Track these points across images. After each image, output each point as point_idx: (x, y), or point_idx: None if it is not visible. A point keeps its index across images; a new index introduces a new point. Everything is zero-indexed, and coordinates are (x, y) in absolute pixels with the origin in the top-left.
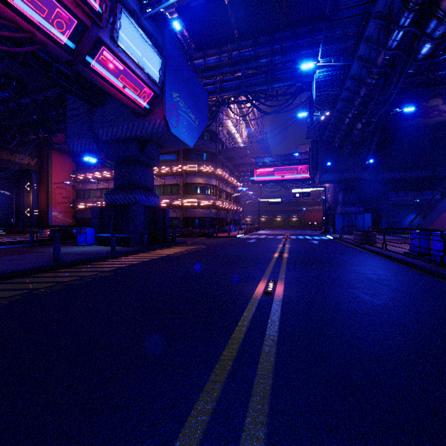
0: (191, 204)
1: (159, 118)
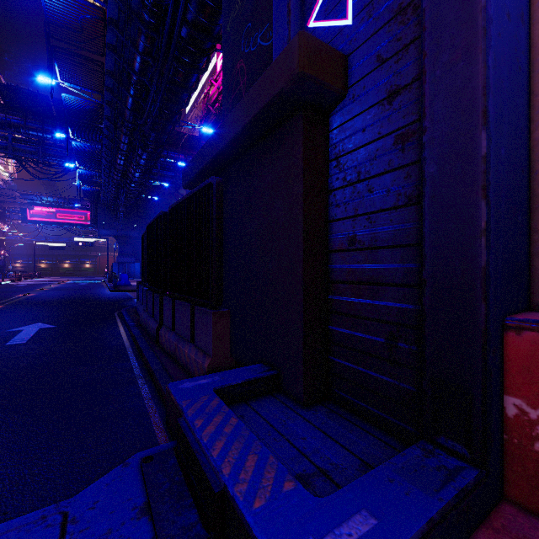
0: None
1: None
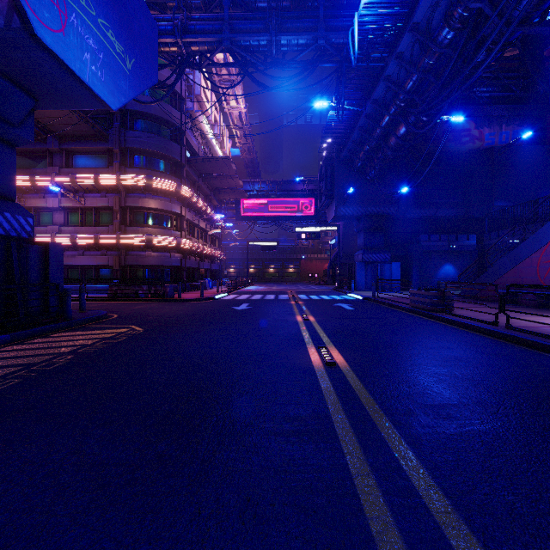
0: (136, 243)
1: None
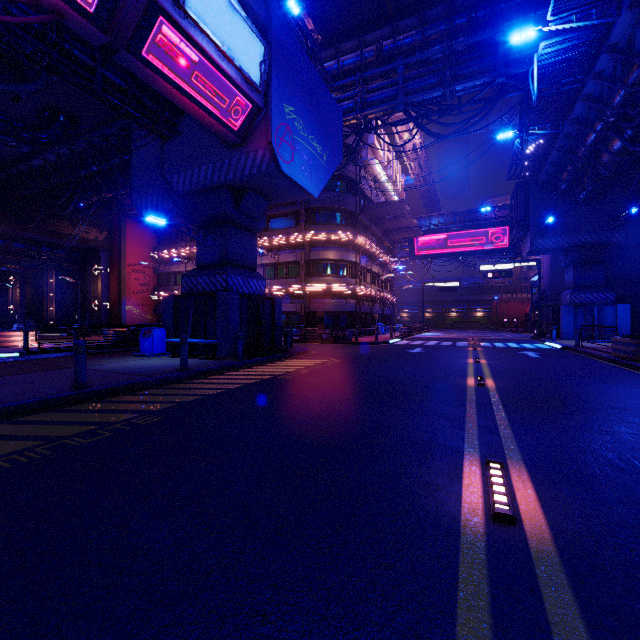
0: (318, 292)
1: (261, 148)
